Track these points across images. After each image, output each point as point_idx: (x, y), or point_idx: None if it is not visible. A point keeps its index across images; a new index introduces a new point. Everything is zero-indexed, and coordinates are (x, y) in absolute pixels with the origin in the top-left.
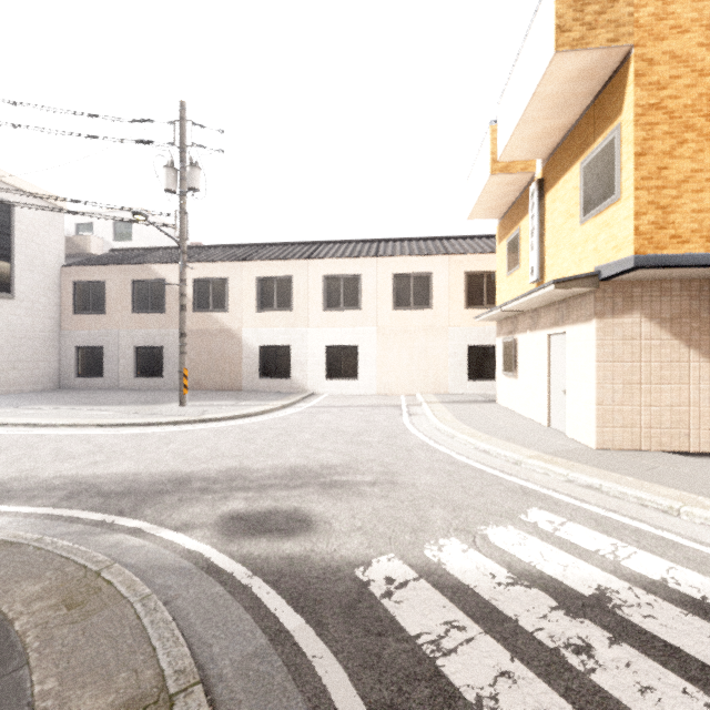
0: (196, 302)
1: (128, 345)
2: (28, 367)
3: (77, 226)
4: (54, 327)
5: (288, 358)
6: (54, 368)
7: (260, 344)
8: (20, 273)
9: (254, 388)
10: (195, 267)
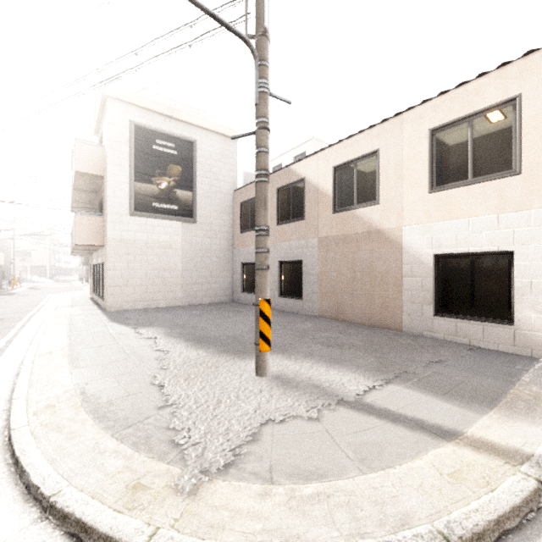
0: (337, 198)
1: (273, 260)
2: (207, 282)
3: (273, 170)
4: (229, 246)
5: (505, 278)
6: (229, 283)
7: (435, 251)
8: (201, 200)
9: (424, 331)
10: (335, 150)
